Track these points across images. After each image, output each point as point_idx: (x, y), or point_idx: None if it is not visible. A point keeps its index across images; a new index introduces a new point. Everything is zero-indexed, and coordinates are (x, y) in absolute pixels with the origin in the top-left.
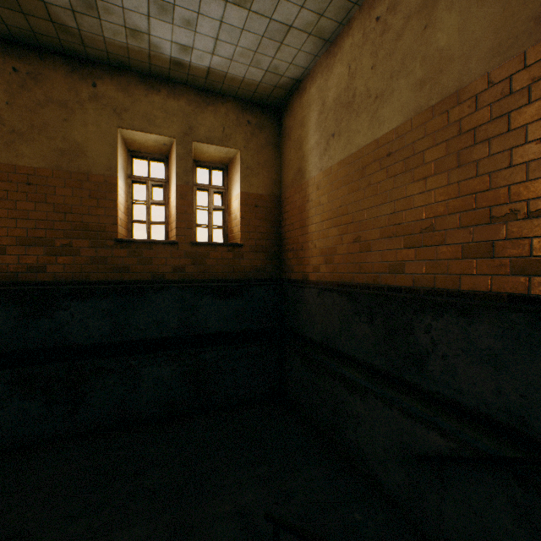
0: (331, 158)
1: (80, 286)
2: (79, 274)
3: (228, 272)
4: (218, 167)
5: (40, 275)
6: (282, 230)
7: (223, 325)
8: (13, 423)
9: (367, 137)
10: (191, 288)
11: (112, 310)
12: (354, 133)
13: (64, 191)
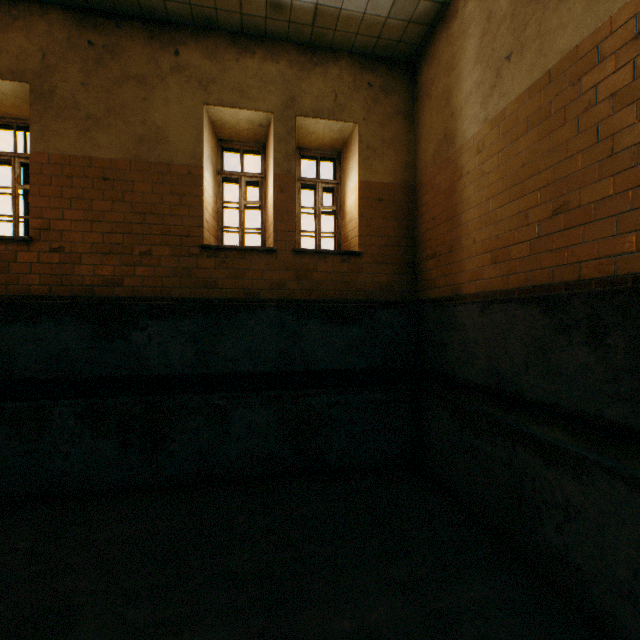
0: (505, 94)
1: (159, 302)
2: (160, 289)
3: (342, 291)
4: (328, 157)
5: (117, 289)
6: (417, 232)
7: (335, 361)
8: (85, 465)
9: (583, 26)
10: (293, 309)
11: (195, 333)
12: (553, 34)
13: (143, 187)
